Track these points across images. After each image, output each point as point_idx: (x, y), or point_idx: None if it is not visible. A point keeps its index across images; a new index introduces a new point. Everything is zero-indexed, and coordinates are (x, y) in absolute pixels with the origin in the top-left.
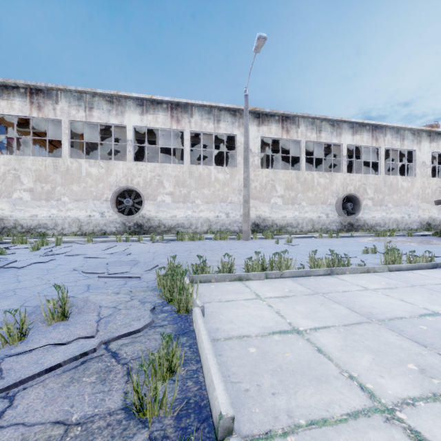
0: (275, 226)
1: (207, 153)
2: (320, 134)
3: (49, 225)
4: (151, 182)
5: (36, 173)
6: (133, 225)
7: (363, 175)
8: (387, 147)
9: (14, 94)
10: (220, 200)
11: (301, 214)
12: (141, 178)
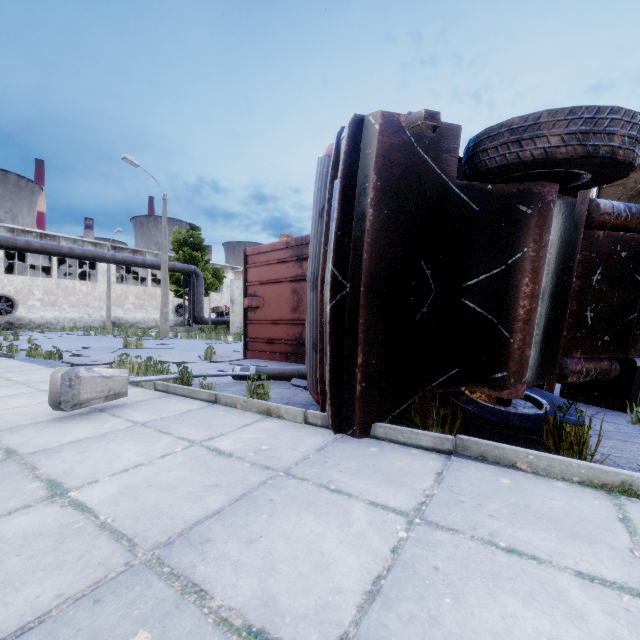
0: (128, 323)
1: None
2: None
3: None
4: (22, 290)
5: None
6: (4, 323)
7: None
8: None
9: None
10: (84, 305)
11: (148, 316)
12: (12, 287)
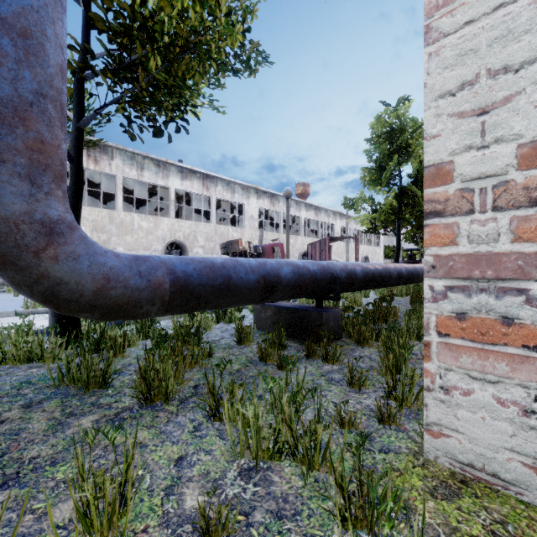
0: None
1: None
2: (142, 172)
3: None
4: None
5: None
6: None
7: (194, 222)
8: (219, 198)
9: None
10: None
11: None
12: None
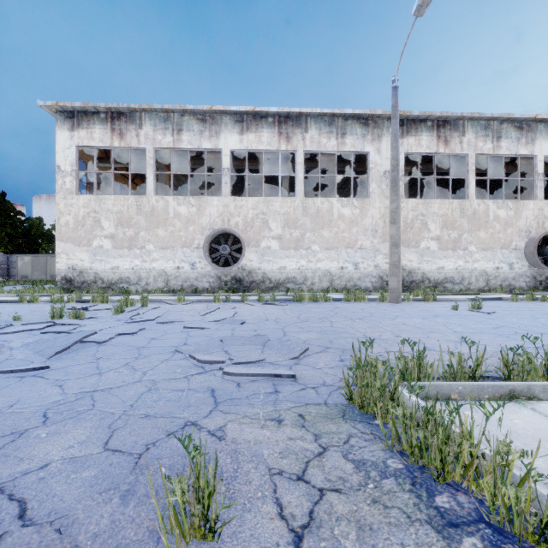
0: (426, 281)
1: (317, 184)
2: (498, 143)
3: (132, 279)
4: (253, 222)
5: (117, 215)
6: (230, 280)
7: None
8: None
9: (94, 121)
10: (346, 244)
11: (468, 264)
12: (240, 217)
